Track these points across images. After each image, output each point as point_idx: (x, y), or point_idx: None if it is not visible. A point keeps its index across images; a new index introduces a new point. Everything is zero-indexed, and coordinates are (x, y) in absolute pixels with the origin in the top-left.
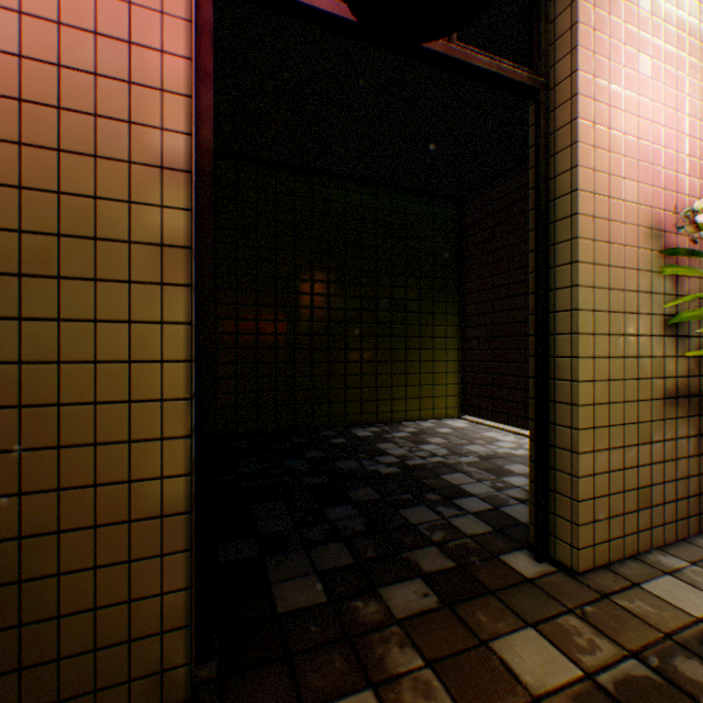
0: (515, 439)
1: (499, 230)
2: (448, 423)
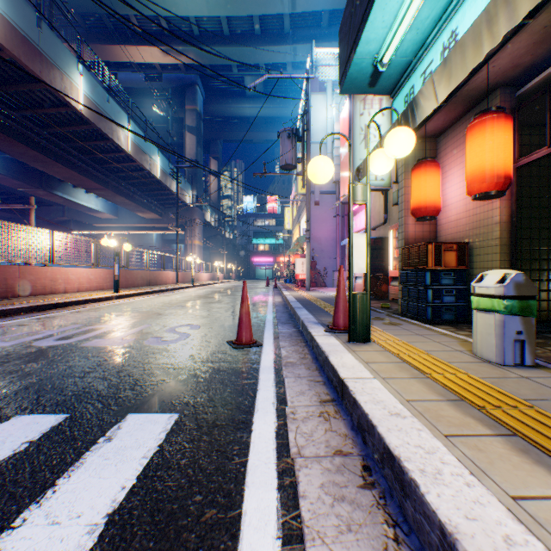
0: None
1: None
2: None
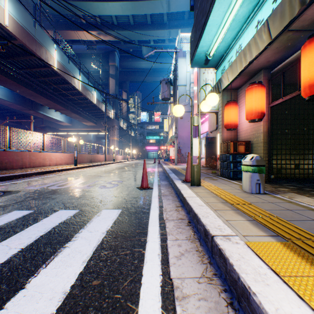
0: None
1: None
2: None
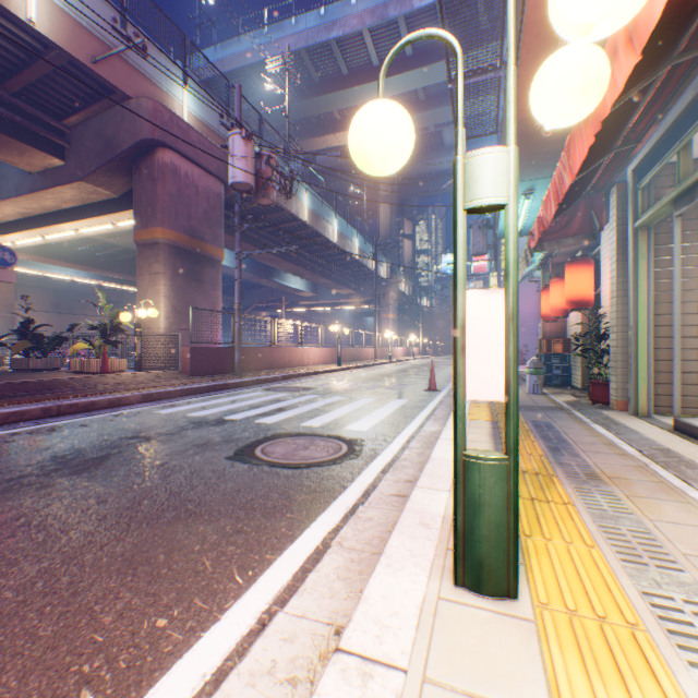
0: None
1: None
2: None
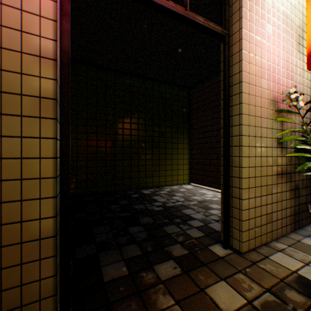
0: (213, 193)
1: (206, 101)
2: (184, 186)
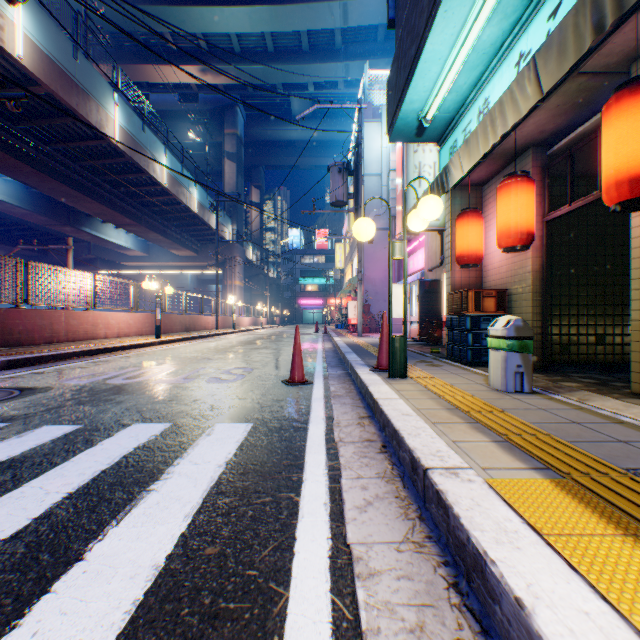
0: None
1: None
2: None
